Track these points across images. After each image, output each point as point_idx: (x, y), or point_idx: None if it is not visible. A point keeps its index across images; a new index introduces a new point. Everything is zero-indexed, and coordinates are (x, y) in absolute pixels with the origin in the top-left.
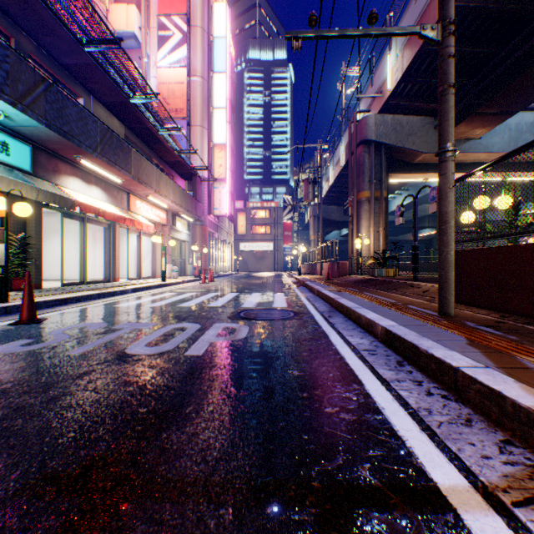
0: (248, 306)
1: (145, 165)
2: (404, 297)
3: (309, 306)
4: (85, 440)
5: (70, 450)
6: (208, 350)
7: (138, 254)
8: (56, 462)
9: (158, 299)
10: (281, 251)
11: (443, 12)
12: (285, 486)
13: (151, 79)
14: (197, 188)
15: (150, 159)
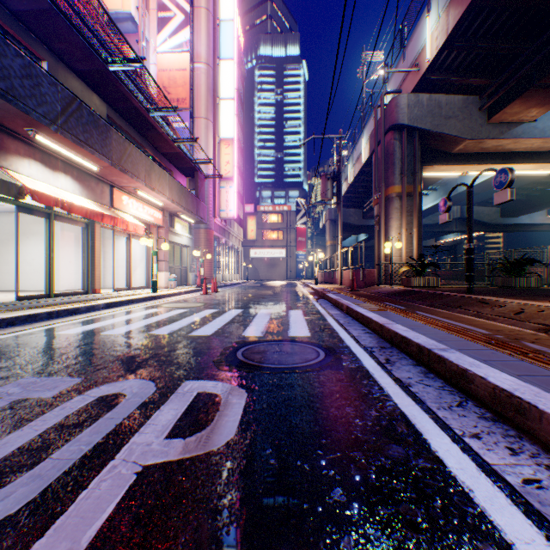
0: (252, 335)
1: (130, 151)
2: (487, 321)
3: (344, 335)
4: None
5: None
6: (106, 531)
7: (128, 260)
8: None
9: (129, 321)
10: (294, 258)
11: None
12: None
13: (150, 67)
14: (199, 186)
15: (142, 149)
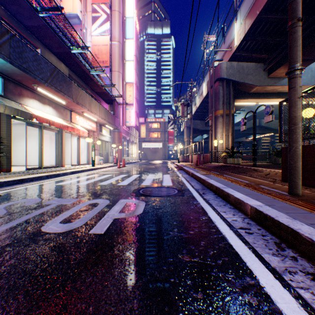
0: (145, 185)
1: (81, 93)
2: (252, 178)
3: (188, 185)
4: None
5: None
6: (109, 228)
7: (78, 149)
8: None
9: (86, 179)
10: (167, 148)
11: None
12: None
13: (88, 43)
14: (115, 109)
15: (86, 90)
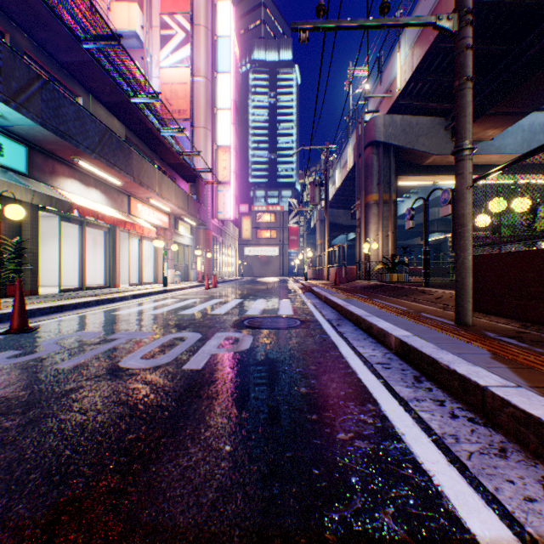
0: (252, 314)
1: (146, 167)
2: (416, 304)
3: (317, 314)
4: (61, 476)
5: (41, 488)
6: (208, 363)
7: (140, 258)
8: (22, 505)
9: (158, 306)
10: (287, 256)
11: (460, 1)
12: (293, 539)
13: (153, 80)
14: (200, 192)
15: (152, 161)
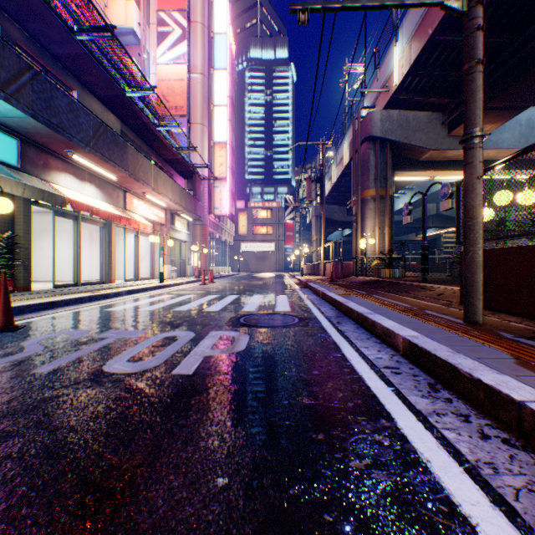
0: (248, 310)
1: (142, 162)
2: (417, 300)
3: (315, 310)
4: (6, 525)
5: None
6: (200, 367)
7: (136, 254)
8: None
9: (153, 303)
10: (283, 251)
11: None
12: None
13: (150, 76)
14: (197, 187)
15: (148, 157)
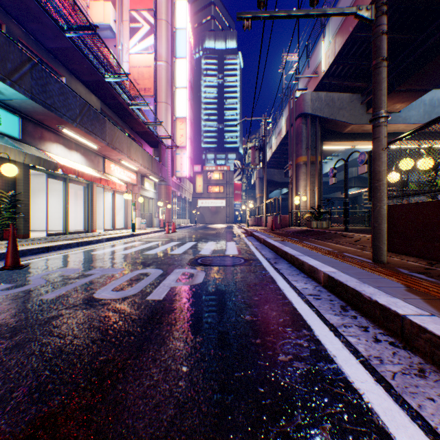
0: (204, 253)
1: (118, 134)
2: (338, 246)
3: (257, 253)
4: (39, 394)
5: (22, 405)
6: (168, 295)
7: (113, 209)
8: (4, 421)
9: (127, 247)
10: (232, 207)
11: None
12: None
13: (124, 64)
14: (162, 154)
15: (123, 130)
